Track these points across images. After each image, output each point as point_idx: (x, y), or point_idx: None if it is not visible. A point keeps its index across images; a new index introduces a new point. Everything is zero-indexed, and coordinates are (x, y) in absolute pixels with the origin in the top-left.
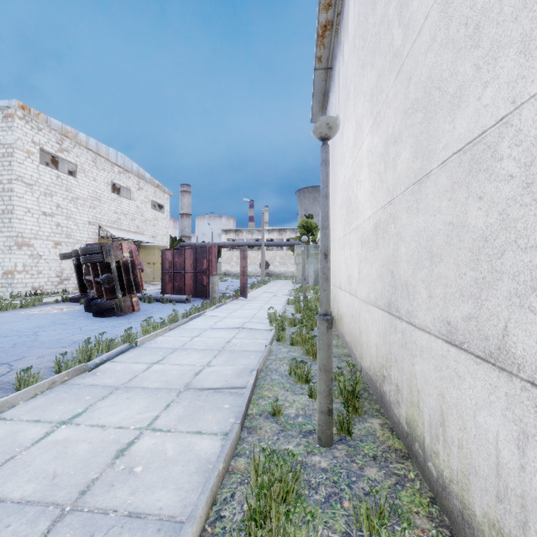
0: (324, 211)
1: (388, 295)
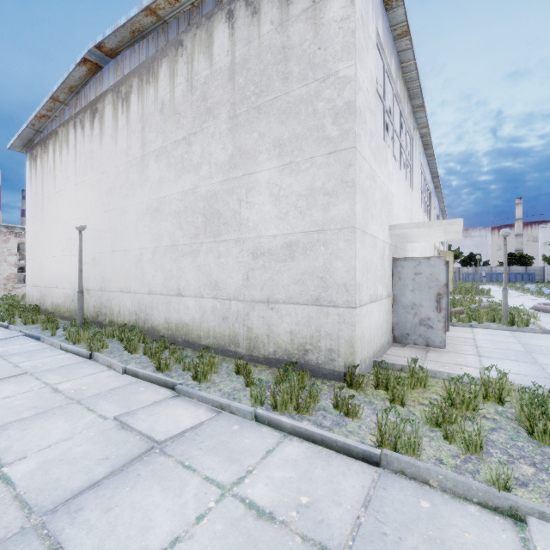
0: (81, 256)
1: (101, 285)
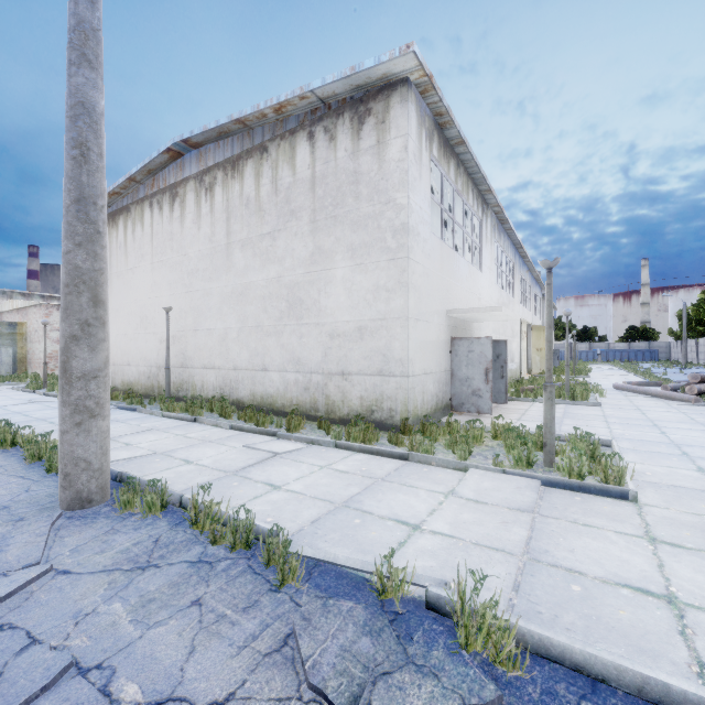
0: (168, 335)
1: (182, 362)
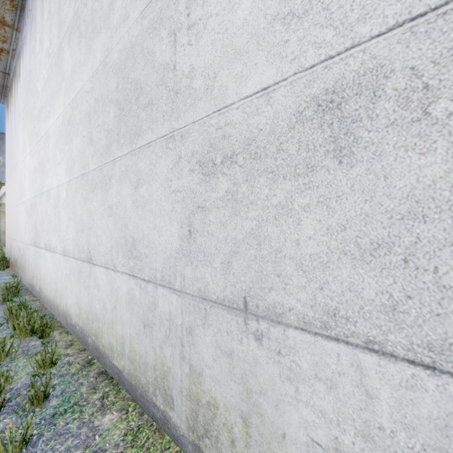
0: None
1: (35, 238)
